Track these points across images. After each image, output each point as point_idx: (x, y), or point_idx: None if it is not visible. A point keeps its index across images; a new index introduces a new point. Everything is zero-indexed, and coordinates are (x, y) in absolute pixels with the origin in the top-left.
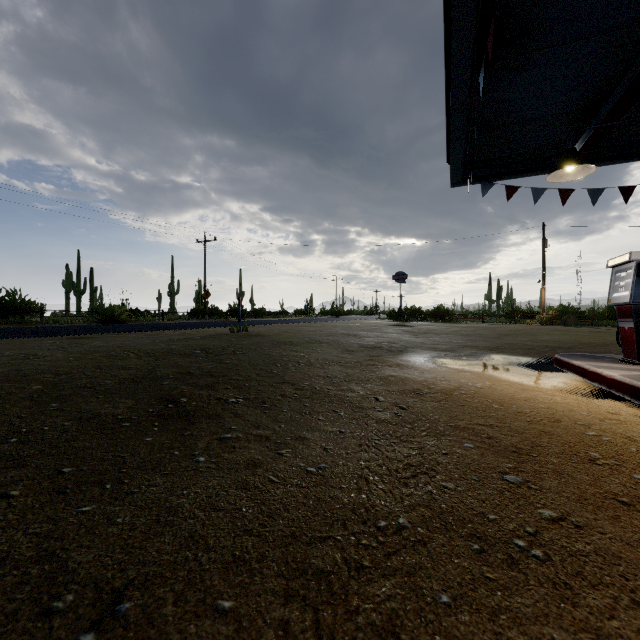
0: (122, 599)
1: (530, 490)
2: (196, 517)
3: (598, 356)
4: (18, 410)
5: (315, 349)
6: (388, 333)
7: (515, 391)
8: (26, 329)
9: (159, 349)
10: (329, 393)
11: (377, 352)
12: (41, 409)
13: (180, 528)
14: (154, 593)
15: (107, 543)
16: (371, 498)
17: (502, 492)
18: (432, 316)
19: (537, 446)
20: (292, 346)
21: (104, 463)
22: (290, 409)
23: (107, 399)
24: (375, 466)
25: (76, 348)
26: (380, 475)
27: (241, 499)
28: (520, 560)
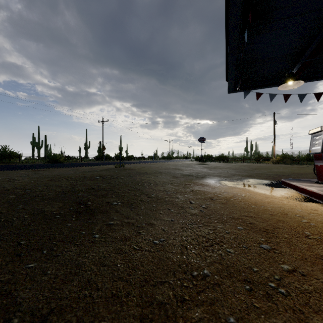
0: (46, 321)
1: (275, 253)
2: (92, 270)
3: (304, 180)
4: (0, 209)
5: (158, 176)
6: (196, 168)
7: (262, 198)
8: (11, 166)
9: (78, 176)
10: (166, 199)
11: (190, 178)
12: (13, 208)
13: (82, 276)
14: (65, 317)
15: (41, 286)
16: (188, 258)
17: (260, 254)
18: (218, 159)
19: (276, 228)
20: (147, 174)
21: (44, 238)
22: (145, 208)
23: (49, 203)
24: (190, 239)
25: (35, 176)
26: (193, 245)
27: (117, 259)
28: (273, 295)
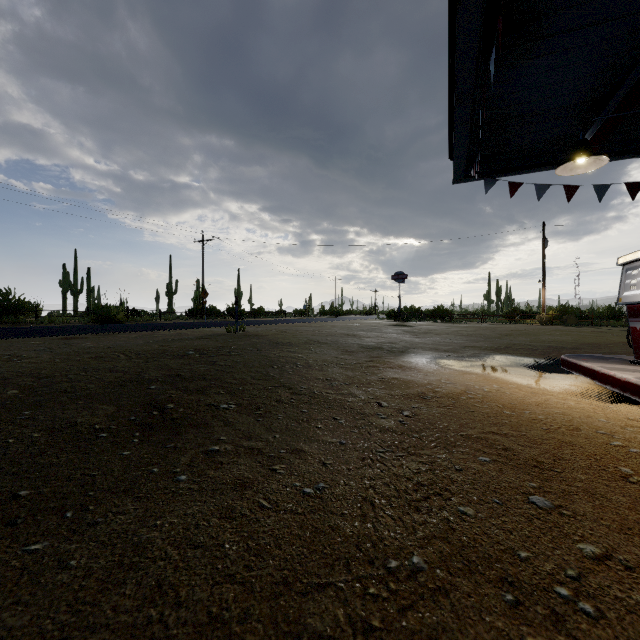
0: None
1: (562, 517)
2: (168, 557)
3: (607, 357)
4: None
5: (314, 350)
6: (388, 333)
7: (525, 395)
8: (18, 329)
9: (151, 350)
10: (328, 398)
11: (378, 353)
12: (11, 418)
13: (146, 573)
14: None
15: (51, 597)
16: (378, 528)
17: (530, 519)
18: (431, 316)
19: (560, 459)
20: (290, 347)
21: (69, 484)
22: (286, 416)
23: (87, 405)
24: (381, 486)
25: (64, 349)
26: (387, 497)
27: (224, 531)
28: (566, 617)
